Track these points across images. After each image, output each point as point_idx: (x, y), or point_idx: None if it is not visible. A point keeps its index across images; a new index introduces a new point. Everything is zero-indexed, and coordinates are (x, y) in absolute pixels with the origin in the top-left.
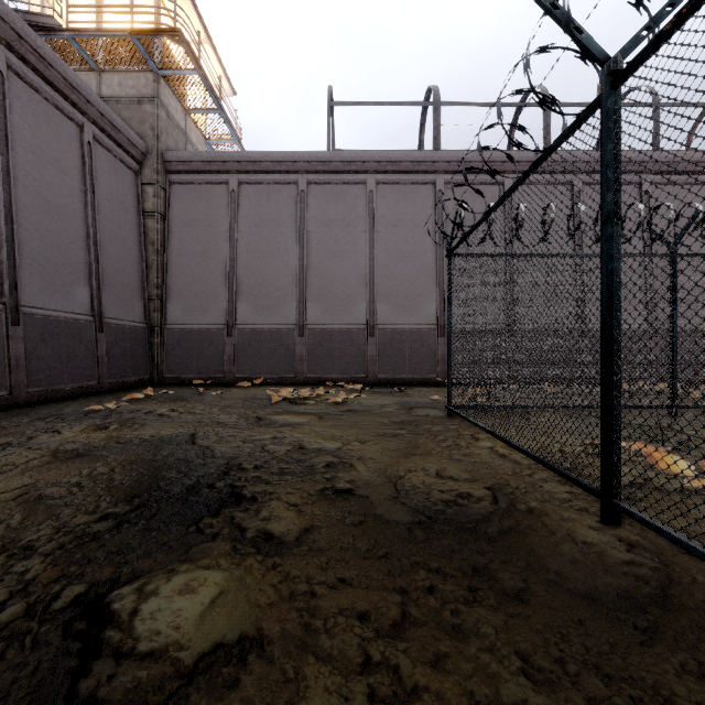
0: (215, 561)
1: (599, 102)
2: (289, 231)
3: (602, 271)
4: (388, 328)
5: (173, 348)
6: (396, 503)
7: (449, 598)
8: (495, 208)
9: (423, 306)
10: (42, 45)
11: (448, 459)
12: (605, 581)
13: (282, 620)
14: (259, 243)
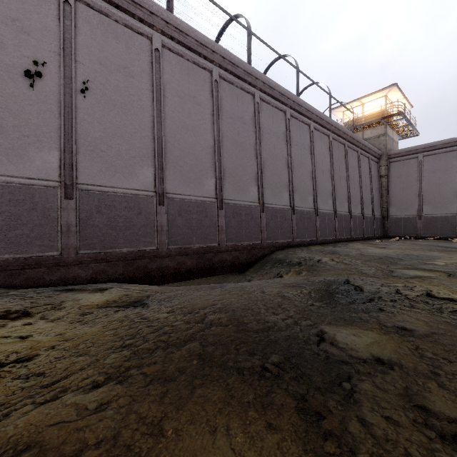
0: None
1: None
2: (452, 172)
3: None
4: None
5: (392, 225)
6: None
7: None
8: None
9: None
10: (365, 143)
11: None
12: None
13: None
14: (434, 180)
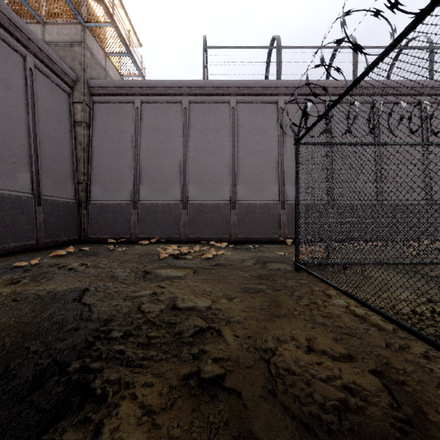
0: None
1: None
2: (176, 136)
3: None
4: (245, 203)
5: (95, 217)
6: (275, 410)
7: None
8: (350, 89)
9: (269, 188)
10: None
11: (313, 324)
12: None
13: None
14: (155, 144)
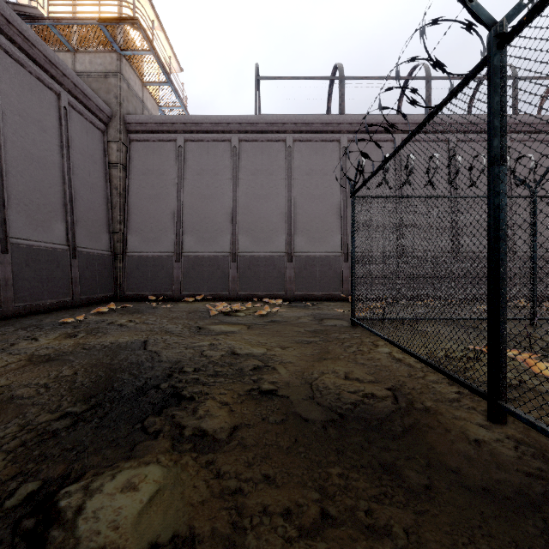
0: (155, 458)
1: (486, 62)
2: (224, 179)
3: (489, 206)
4: (303, 255)
5: (132, 271)
6: (312, 403)
7: (363, 496)
8: (392, 157)
9: (330, 238)
10: (26, 29)
11: (354, 363)
12: (500, 478)
13: (212, 519)
14: (200, 188)
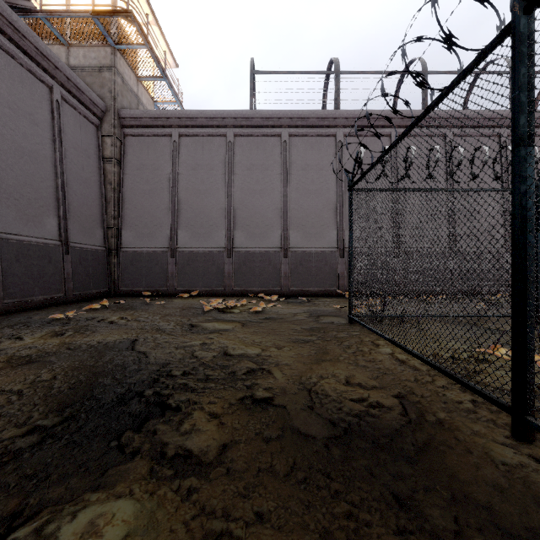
0: (128, 489)
1: (509, 30)
2: (219, 174)
3: (514, 193)
4: (298, 251)
5: (127, 267)
6: (311, 415)
7: None
8: (394, 145)
9: (326, 233)
10: (16, 20)
11: (355, 366)
12: None
13: None
14: (195, 183)
